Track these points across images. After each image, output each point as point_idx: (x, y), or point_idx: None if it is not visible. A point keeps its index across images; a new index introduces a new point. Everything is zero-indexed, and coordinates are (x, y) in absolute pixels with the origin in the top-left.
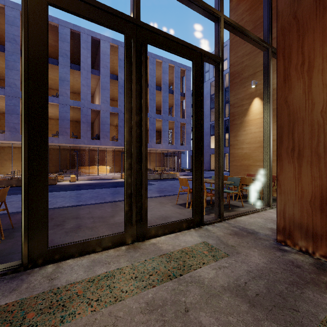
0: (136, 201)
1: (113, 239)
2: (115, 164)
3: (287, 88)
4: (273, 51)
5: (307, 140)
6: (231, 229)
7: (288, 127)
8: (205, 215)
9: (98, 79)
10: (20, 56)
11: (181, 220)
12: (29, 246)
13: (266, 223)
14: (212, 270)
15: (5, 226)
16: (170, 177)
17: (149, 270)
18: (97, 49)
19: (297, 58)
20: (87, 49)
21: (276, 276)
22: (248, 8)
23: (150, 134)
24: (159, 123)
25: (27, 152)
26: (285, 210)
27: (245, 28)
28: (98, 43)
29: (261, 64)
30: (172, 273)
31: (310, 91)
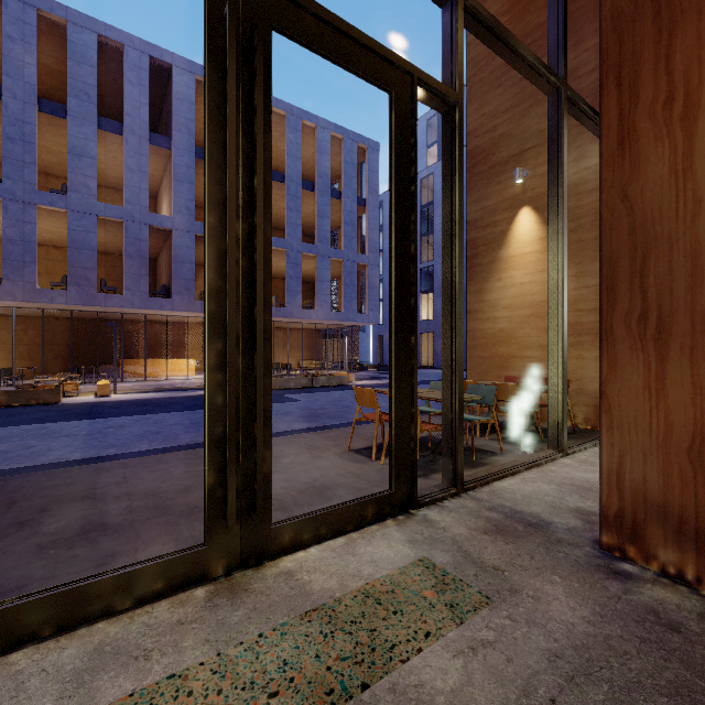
0: (238, 456)
1: (169, 569)
2: None
3: (629, 163)
4: (568, 97)
5: (682, 293)
6: (486, 515)
7: (630, 262)
8: (419, 479)
9: (168, 159)
10: None
11: (362, 500)
12: None
13: (563, 496)
14: (454, 657)
15: None
16: (335, 382)
17: (269, 672)
18: (166, 88)
19: (655, 86)
20: (140, 85)
21: (628, 668)
22: (506, 9)
23: (290, 287)
24: (310, 263)
25: None
26: (622, 470)
27: (511, 33)
28: (167, 74)
29: (535, 133)
30: (338, 681)
31: (691, 169)
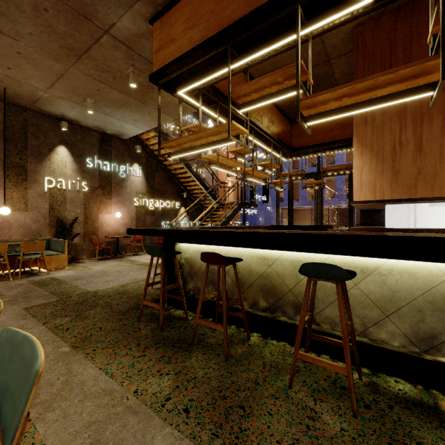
0: None
1: None
2: None
3: None
4: None
5: None
6: None
7: None
8: None
9: None
10: None
11: None
12: None
13: None
14: None
15: None
16: None
17: None
18: None
19: None
20: None
21: None
22: None
23: None
24: None
25: (288, 220)
26: None
27: None
28: None
29: None
30: None
31: None
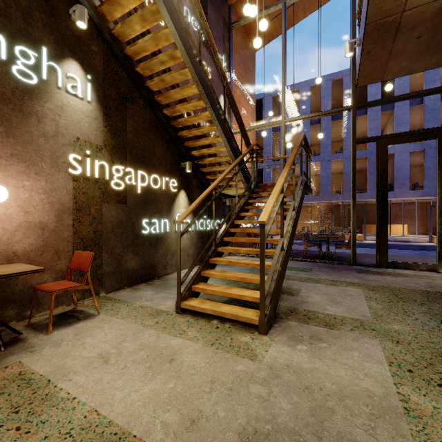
0: None
1: (427, 266)
2: (417, 222)
3: None
4: None
5: None
6: None
7: None
8: None
9: (391, 114)
10: (309, 125)
11: None
12: (379, 258)
13: None
14: None
15: (347, 256)
16: None
17: None
18: None
19: None
20: (376, 85)
21: None
22: None
23: None
24: None
25: (378, 216)
26: None
27: None
28: None
29: None
30: None
31: None
